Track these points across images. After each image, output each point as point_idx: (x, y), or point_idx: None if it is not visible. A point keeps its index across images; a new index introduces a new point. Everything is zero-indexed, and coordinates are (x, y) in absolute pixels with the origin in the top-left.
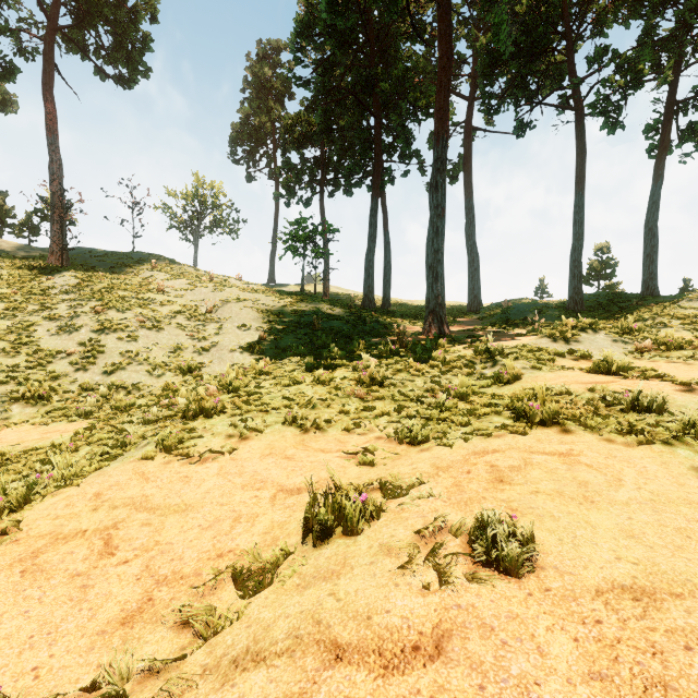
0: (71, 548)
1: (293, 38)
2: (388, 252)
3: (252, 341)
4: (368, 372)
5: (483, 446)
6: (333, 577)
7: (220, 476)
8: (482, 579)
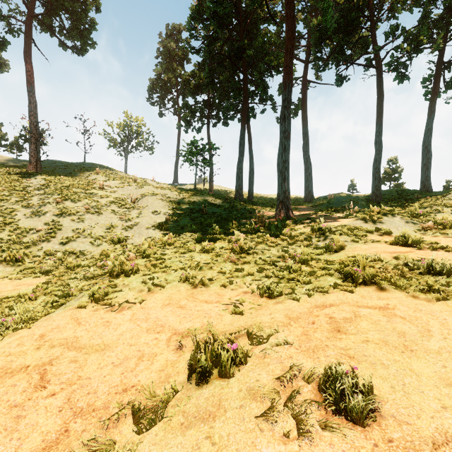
0: (15, 381)
1: (189, 21)
2: (252, 162)
3: (161, 222)
4: (238, 244)
5: (322, 301)
6: (209, 419)
7: (132, 321)
8: (333, 428)
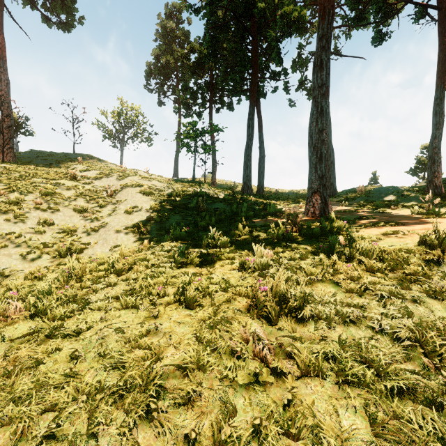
0: None
1: None
2: (262, 149)
3: (140, 222)
4: (269, 286)
5: None
6: None
7: None
8: None
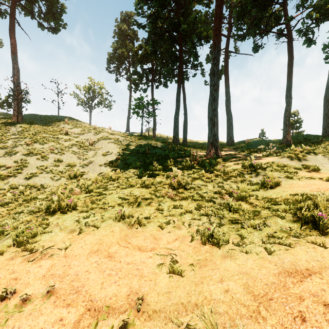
0: None
1: (136, 2)
2: (186, 115)
3: (112, 160)
4: (176, 180)
5: (291, 261)
6: None
7: (44, 279)
8: None
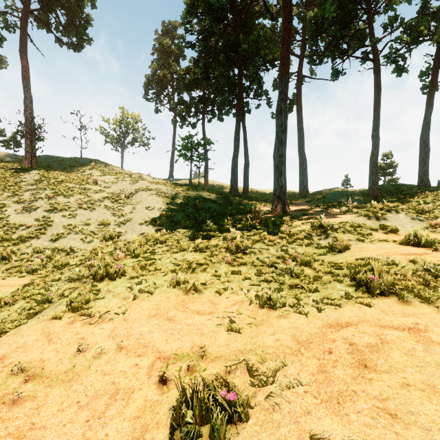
0: None
1: (184, 15)
2: (247, 157)
3: (155, 217)
4: (234, 243)
5: (335, 317)
6: None
7: (111, 338)
8: None
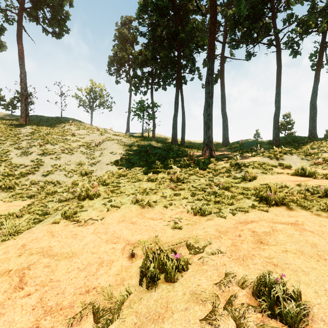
0: None
1: (138, 12)
2: (184, 117)
3: (117, 160)
4: (175, 175)
5: (244, 218)
6: (159, 320)
7: (94, 234)
8: None
